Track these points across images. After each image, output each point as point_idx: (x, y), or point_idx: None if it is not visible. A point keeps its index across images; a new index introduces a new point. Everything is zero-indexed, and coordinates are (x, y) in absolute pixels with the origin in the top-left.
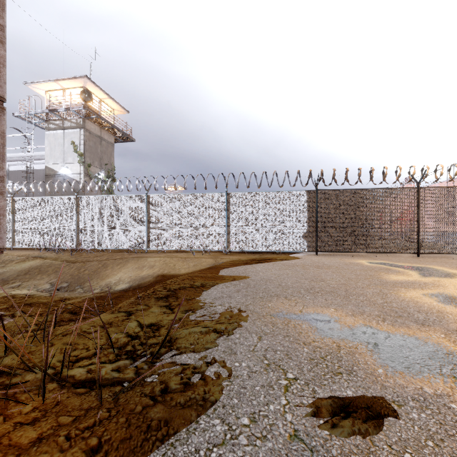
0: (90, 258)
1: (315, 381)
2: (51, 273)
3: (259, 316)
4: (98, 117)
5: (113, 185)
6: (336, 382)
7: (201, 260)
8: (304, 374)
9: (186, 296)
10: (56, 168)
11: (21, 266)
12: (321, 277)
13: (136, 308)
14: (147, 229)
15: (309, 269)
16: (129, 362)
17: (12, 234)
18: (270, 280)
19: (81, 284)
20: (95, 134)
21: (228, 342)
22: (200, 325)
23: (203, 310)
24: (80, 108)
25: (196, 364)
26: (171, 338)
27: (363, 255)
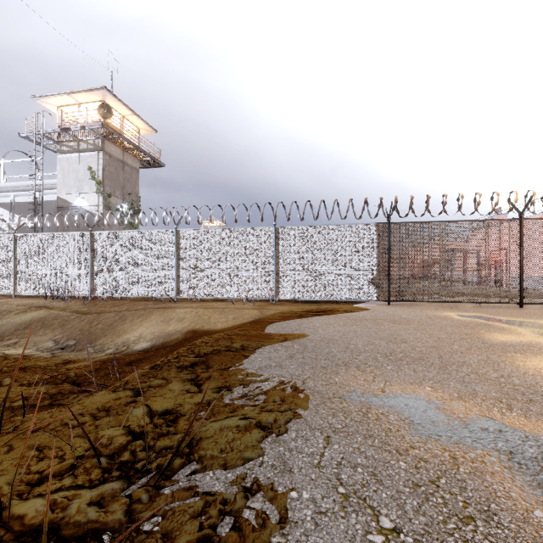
0: (106, 308)
1: (431, 538)
2: (56, 327)
3: (323, 399)
4: (119, 137)
5: (138, 219)
6: (469, 540)
7: (242, 311)
8: (409, 520)
9: (219, 364)
10: (70, 199)
11: (20, 318)
12: (401, 336)
13: (149, 383)
14: (176, 272)
15: (383, 325)
16: (121, 486)
17: (14, 278)
18: (333, 340)
19: (91, 342)
20: (116, 158)
21: (278, 447)
22: (237, 415)
23: (243, 387)
24: (98, 127)
25: (228, 493)
26: (193, 437)
27: (449, 306)
